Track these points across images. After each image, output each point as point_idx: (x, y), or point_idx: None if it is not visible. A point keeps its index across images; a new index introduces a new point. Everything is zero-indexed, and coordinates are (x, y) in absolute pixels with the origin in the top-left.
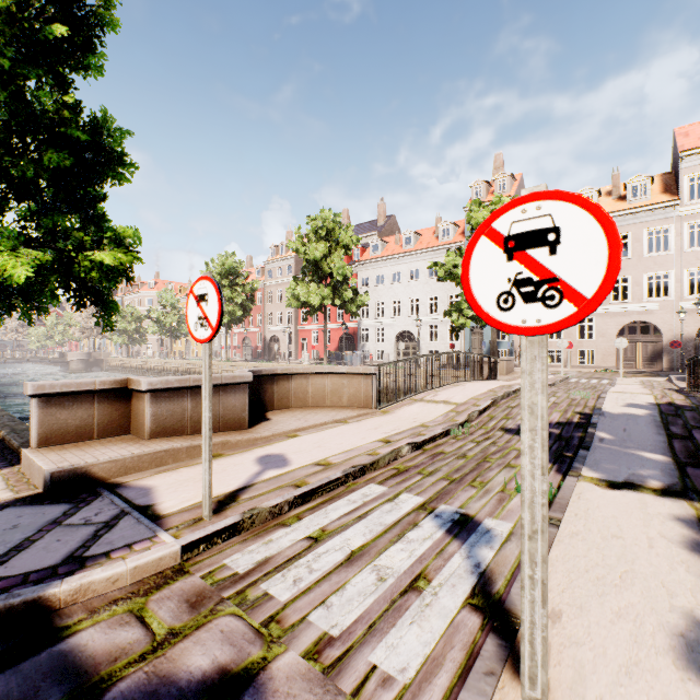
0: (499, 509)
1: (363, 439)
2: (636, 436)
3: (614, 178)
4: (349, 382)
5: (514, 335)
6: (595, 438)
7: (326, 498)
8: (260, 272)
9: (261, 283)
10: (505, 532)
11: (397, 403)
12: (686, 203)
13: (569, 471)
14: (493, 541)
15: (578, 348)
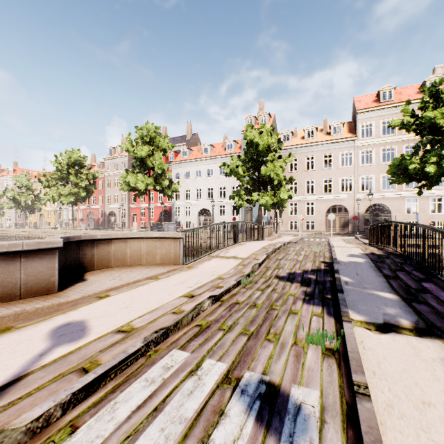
0: (299, 369)
1: (170, 295)
2: (366, 279)
3: (324, 122)
4: (161, 244)
5: (271, 212)
6: (342, 281)
7: (120, 380)
8: (101, 166)
9: (102, 174)
10: (316, 407)
11: (199, 259)
12: (360, 139)
13: (342, 317)
14: (310, 429)
15: (306, 220)
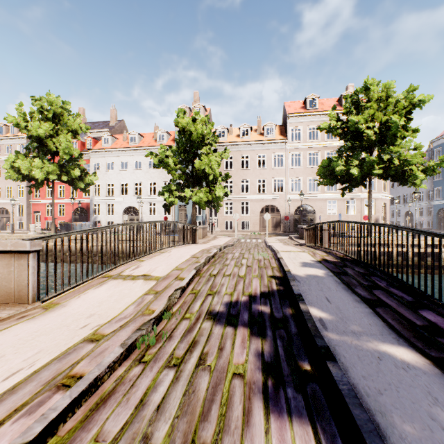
0: None
1: None
2: (346, 310)
3: (258, 122)
4: None
5: (206, 211)
6: (315, 320)
7: None
8: None
9: None
10: None
11: (83, 284)
12: (290, 142)
13: None
14: None
15: (241, 220)
